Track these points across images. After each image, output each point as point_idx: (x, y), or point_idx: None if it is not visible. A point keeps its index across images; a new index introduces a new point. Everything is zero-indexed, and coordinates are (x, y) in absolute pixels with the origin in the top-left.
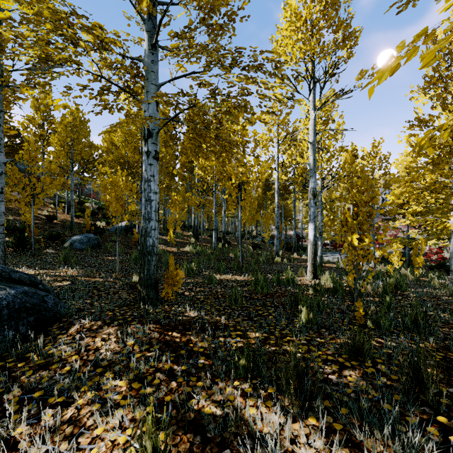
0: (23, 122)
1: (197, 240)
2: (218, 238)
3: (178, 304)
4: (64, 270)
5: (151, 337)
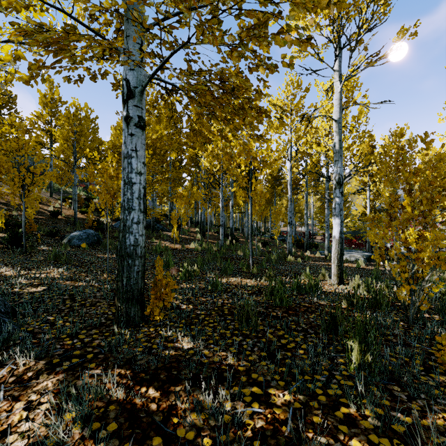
0: (31, 118)
1: (204, 236)
2: (225, 235)
3: (168, 325)
4: (48, 271)
5: (110, 399)
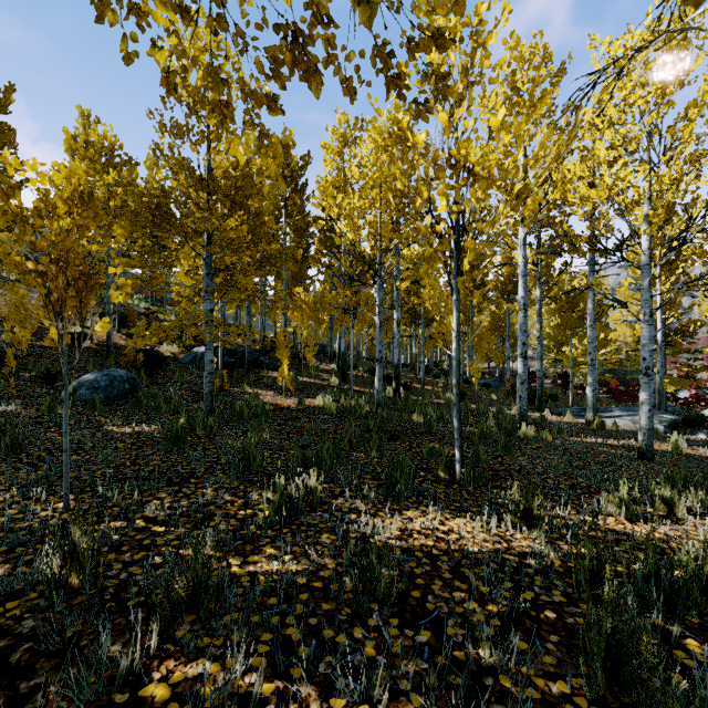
0: (51, 176)
1: (345, 380)
2: (384, 377)
3: None
4: None
5: None
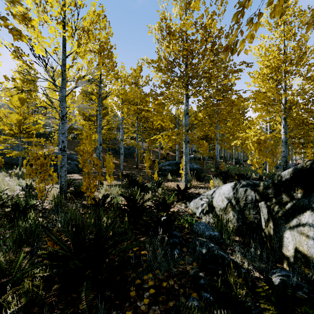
0: None
1: (226, 163)
2: (237, 163)
3: None
4: None
5: None
